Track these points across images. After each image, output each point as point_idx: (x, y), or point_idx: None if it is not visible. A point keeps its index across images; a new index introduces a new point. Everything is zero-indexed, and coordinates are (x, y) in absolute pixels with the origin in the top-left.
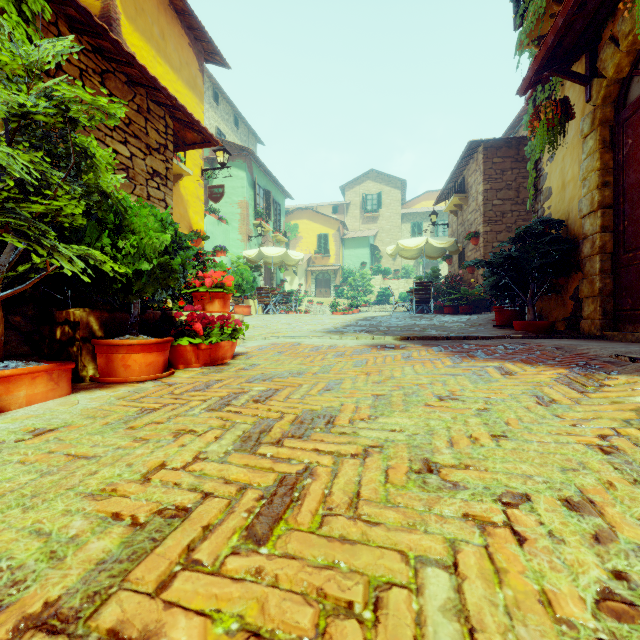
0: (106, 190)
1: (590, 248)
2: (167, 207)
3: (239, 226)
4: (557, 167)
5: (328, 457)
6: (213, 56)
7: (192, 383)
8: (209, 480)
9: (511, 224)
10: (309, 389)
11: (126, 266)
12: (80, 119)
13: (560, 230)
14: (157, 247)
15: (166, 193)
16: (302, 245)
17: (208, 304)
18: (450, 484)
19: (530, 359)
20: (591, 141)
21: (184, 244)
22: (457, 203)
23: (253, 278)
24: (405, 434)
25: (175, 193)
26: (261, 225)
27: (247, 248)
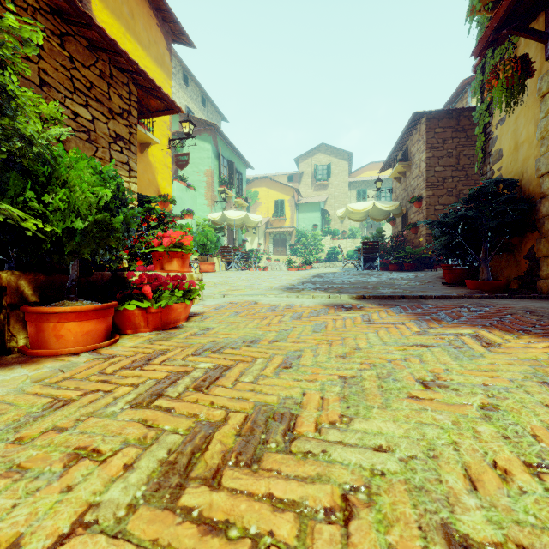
0: (25, 134)
1: None
2: (130, 170)
3: (205, 192)
4: (509, 129)
5: (288, 517)
6: (180, 36)
7: (132, 355)
8: None
9: (452, 188)
10: (264, 366)
11: (56, 223)
12: None
13: (513, 190)
14: (92, 202)
15: (129, 157)
16: (261, 210)
17: (166, 263)
18: None
19: (506, 325)
20: None
21: (127, 200)
22: (401, 170)
23: (217, 238)
24: (397, 457)
25: (144, 160)
26: (225, 191)
27: (212, 212)
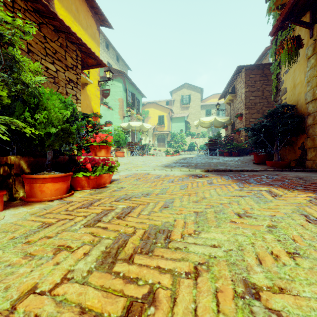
0: (25, 82)
1: (312, 120)
2: (77, 99)
3: (118, 111)
4: (290, 76)
5: (167, 276)
6: (104, 22)
7: (82, 201)
8: (67, 309)
9: (259, 109)
10: (153, 207)
11: (41, 130)
12: (6, 35)
13: (292, 111)
14: (60, 118)
15: (77, 91)
16: (150, 121)
17: (98, 152)
18: (274, 314)
19: (285, 185)
20: (313, 60)
21: (78, 117)
22: (230, 99)
23: (125, 137)
24: (222, 250)
25: (84, 93)
26: (130, 110)
27: (122, 122)
